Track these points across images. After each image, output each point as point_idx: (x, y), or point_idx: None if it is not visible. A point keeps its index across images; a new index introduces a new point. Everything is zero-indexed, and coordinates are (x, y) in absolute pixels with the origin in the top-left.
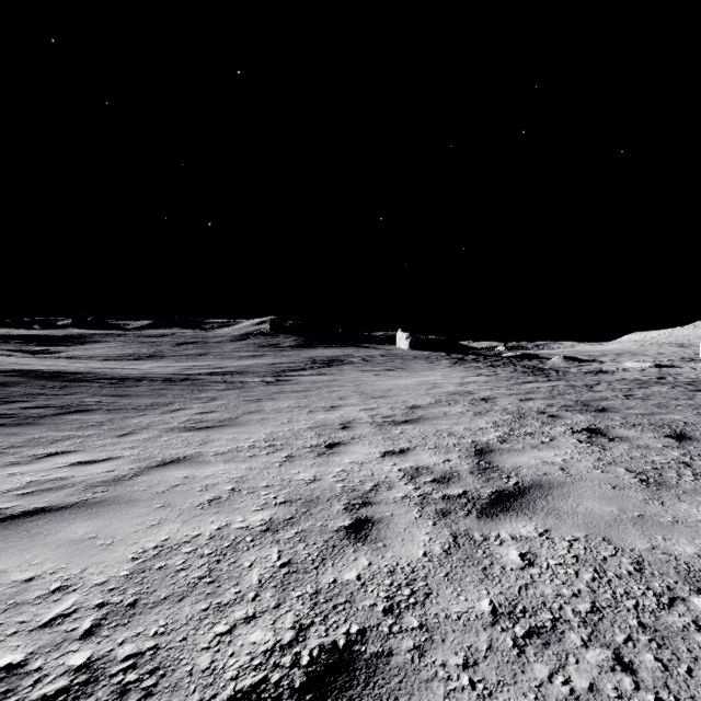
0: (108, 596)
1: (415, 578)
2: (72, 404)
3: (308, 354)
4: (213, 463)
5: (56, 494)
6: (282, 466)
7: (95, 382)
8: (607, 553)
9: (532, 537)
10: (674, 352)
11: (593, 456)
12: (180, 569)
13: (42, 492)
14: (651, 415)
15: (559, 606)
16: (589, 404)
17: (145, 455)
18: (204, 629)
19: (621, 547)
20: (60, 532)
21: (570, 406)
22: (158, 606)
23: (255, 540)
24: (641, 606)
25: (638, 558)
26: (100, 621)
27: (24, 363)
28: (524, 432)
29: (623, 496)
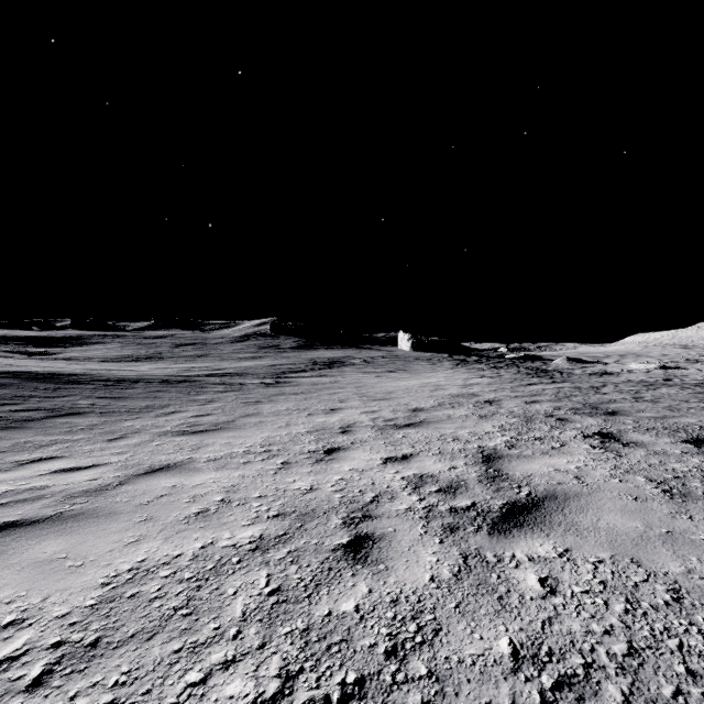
0: (68, 632)
1: (422, 610)
2: (64, 407)
3: (309, 355)
4: (203, 471)
5: (31, 506)
6: (277, 473)
7: (90, 384)
8: (638, 578)
9: (552, 558)
10: (678, 353)
11: (608, 463)
12: (154, 597)
13: (16, 503)
14: (664, 419)
15: (590, 646)
16: (598, 407)
17: (133, 461)
18: (173, 677)
19: (653, 570)
20: (27, 551)
21: (578, 409)
22: (123, 646)
23: (242, 561)
24: (686, 647)
25: (673, 584)
26: (52, 666)
27: (19, 364)
28: (532, 436)
29: (647, 509)
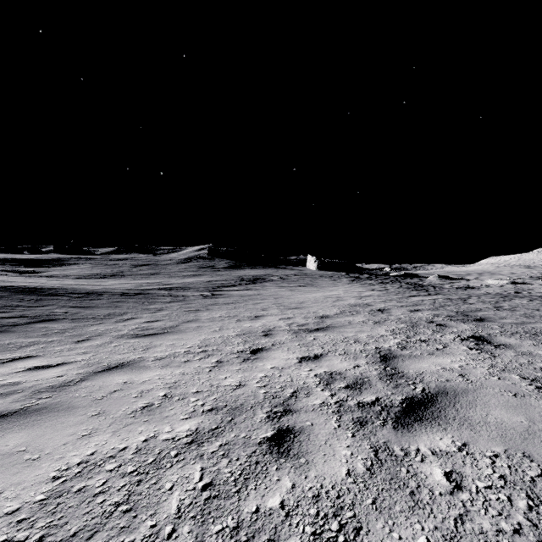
0: (14, 531)
1: (342, 506)
2: (43, 314)
3: (237, 273)
4: (151, 369)
5: (3, 400)
6: (211, 371)
7: (65, 296)
8: (533, 473)
9: (452, 452)
10: (523, 272)
11: (485, 362)
12: (98, 492)
13: None
14: (523, 324)
15: None
16: (468, 315)
17: (94, 360)
18: None
19: None
20: None
21: (453, 316)
22: None
23: (179, 455)
24: None
25: None
26: None
27: (11, 280)
28: (419, 339)
29: (527, 405)
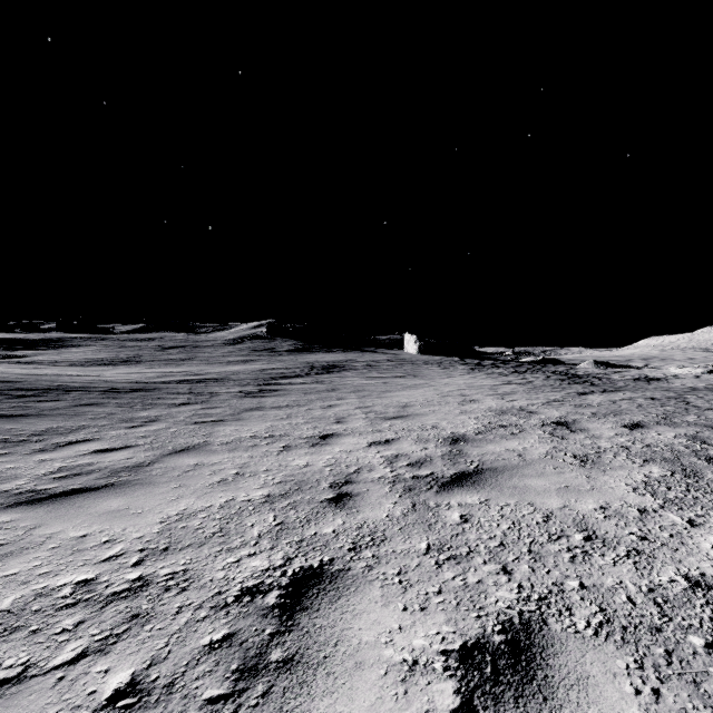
0: None
1: None
2: None
3: (306, 359)
4: None
5: None
6: None
7: None
8: None
9: None
10: (705, 357)
11: None
12: None
13: None
14: None
15: None
16: None
17: None
18: None
19: None
20: None
21: None
22: None
23: None
24: None
25: None
26: None
27: None
28: None
29: None
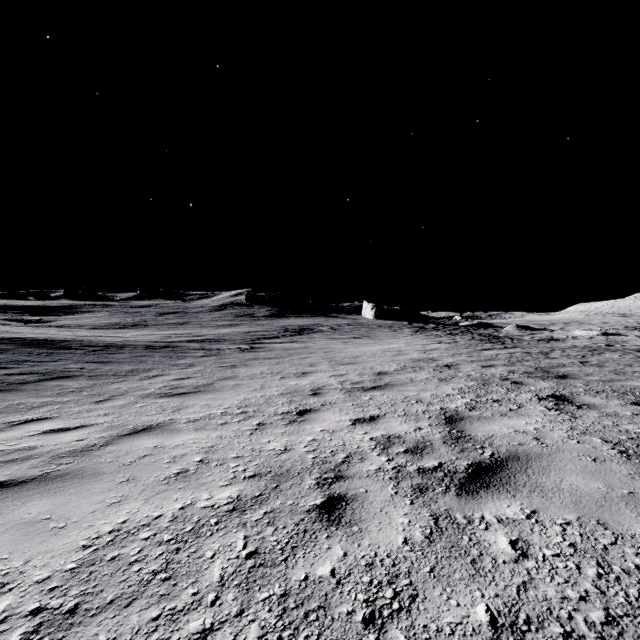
0: (47, 598)
1: (397, 574)
2: (55, 371)
3: (281, 323)
4: (184, 432)
5: (19, 466)
6: (252, 434)
7: (80, 350)
8: (606, 541)
9: (520, 519)
10: (617, 321)
11: (564, 424)
12: (134, 560)
13: (5, 463)
14: (611, 382)
15: (567, 614)
16: (549, 371)
17: (118, 422)
18: None
19: (620, 532)
20: (13, 512)
21: (531, 373)
22: (101, 613)
23: (220, 523)
24: None
25: None
26: (30, 635)
27: (15, 331)
28: (490, 398)
29: (607, 470)
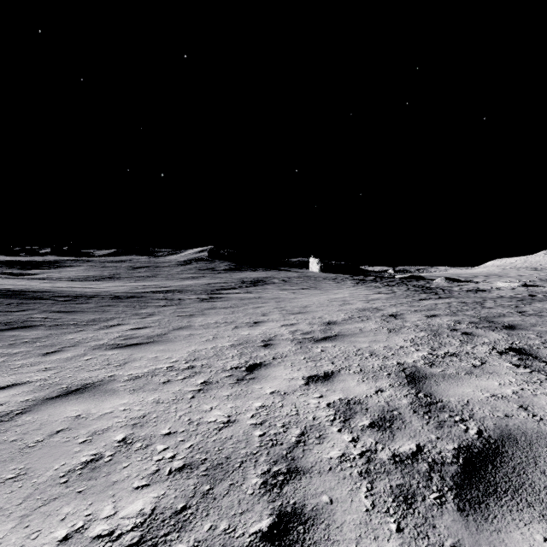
0: None
1: None
2: (18, 320)
3: (238, 276)
4: (119, 393)
5: None
6: (194, 397)
7: (50, 300)
8: None
9: None
10: (531, 274)
11: (545, 387)
12: None
13: None
14: None
15: None
16: (494, 321)
17: (54, 379)
18: None
19: None
20: None
21: (477, 323)
22: None
23: None
24: None
25: None
26: None
27: None
28: (447, 352)
29: None
